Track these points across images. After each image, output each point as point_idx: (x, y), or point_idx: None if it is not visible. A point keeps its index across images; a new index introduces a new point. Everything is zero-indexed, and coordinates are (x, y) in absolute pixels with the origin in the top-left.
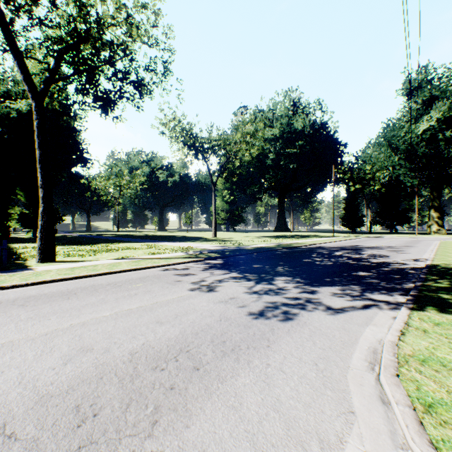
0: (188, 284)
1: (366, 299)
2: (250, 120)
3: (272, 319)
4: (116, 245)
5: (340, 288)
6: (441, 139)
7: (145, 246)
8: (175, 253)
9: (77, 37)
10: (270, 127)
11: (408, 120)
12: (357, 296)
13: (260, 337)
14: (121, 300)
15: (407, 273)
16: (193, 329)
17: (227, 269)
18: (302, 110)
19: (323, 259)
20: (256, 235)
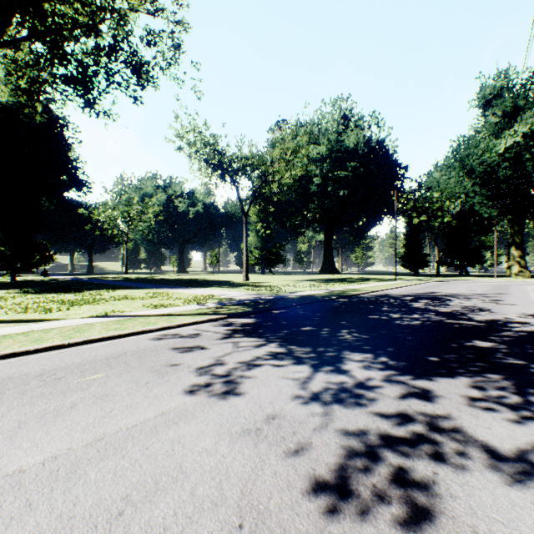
0: (188, 373)
1: None
2: (291, 132)
3: (380, 517)
4: (112, 293)
5: (471, 382)
6: (527, 159)
7: (151, 294)
8: (186, 306)
9: None
10: (315, 145)
11: (484, 137)
12: (520, 406)
13: None
14: (25, 429)
15: None
16: None
17: (262, 336)
18: (355, 124)
19: (402, 315)
20: (298, 278)
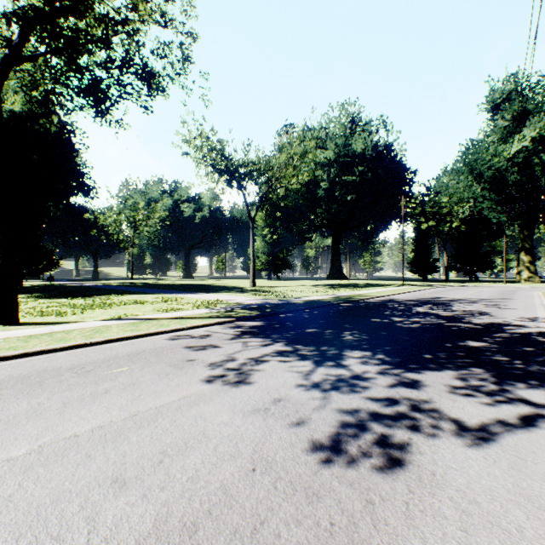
0: (203, 367)
1: (515, 402)
2: (298, 137)
3: (361, 465)
4: (121, 298)
5: (456, 374)
6: (536, 164)
7: (159, 299)
8: (196, 310)
9: (55, 3)
10: (322, 149)
11: (493, 141)
12: (494, 393)
13: (349, 544)
14: (70, 408)
15: (541, 343)
16: (188, 508)
17: (269, 336)
18: (362, 128)
19: (403, 319)
20: (305, 284)
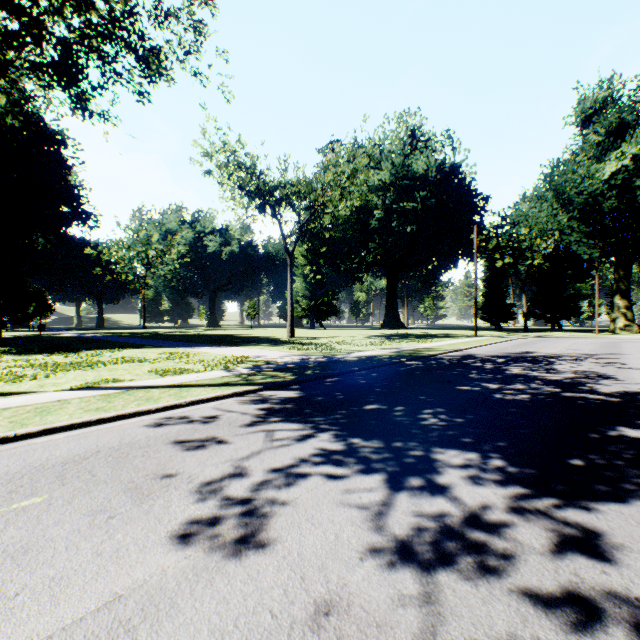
0: (186, 494)
1: None
2: (347, 152)
3: None
4: (116, 353)
5: None
6: (637, 187)
7: (167, 354)
8: (208, 373)
9: None
10: (375, 170)
11: (583, 161)
12: None
13: None
14: None
15: None
16: None
17: (309, 419)
18: (425, 144)
19: (500, 385)
20: (355, 334)
